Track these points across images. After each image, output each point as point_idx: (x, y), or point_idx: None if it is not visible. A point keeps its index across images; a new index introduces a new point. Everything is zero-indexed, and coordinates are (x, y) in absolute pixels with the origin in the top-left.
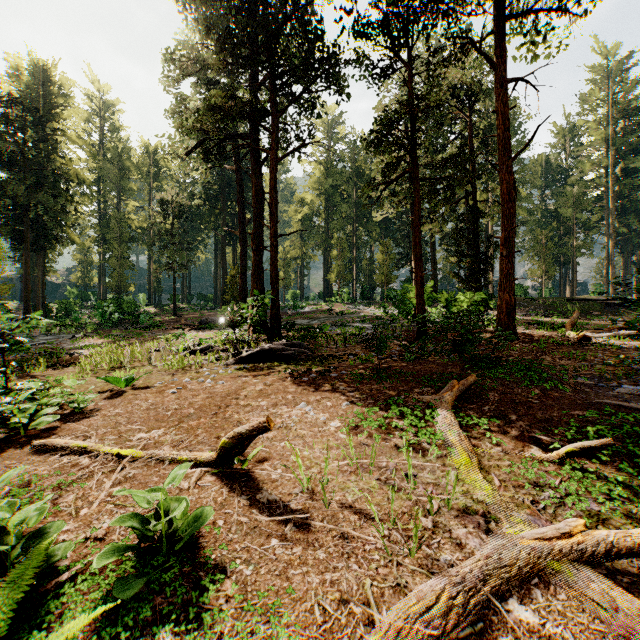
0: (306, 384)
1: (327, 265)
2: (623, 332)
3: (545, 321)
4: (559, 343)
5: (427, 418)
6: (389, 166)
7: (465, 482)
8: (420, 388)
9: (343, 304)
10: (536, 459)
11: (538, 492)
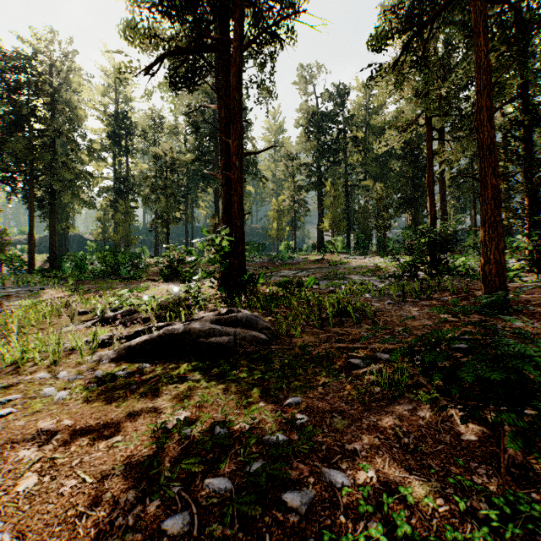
0: None
1: (320, 215)
2: None
3: None
4: None
5: None
6: (418, 6)
7: None
8: None
9: (336, 253)
10: None
11: None
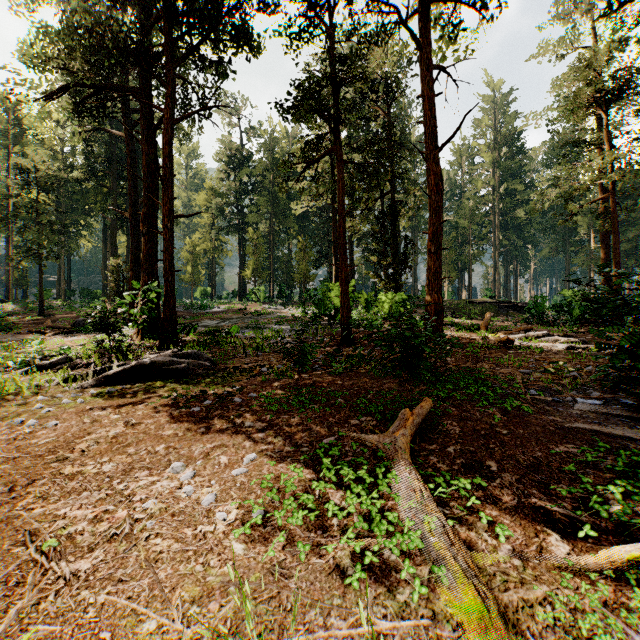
0: (194, 419)
1: (242, 261)
2: (533, 333)
3: (456, 322)
4: (488, 347)
5: (382, 488)
6: (310, 144)
7: None
8: (357, 418)
9: (259, 303)
10: (570, 566)
11: None
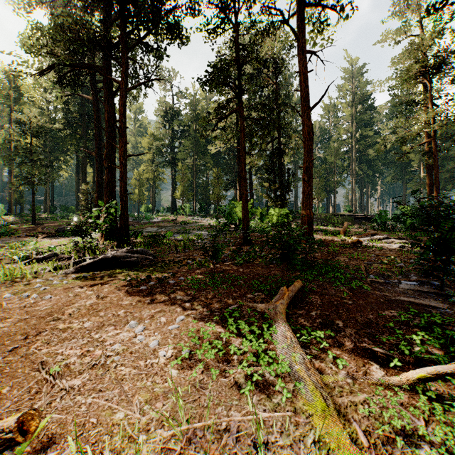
0: (143, 294)
1: (174, 186)
2: (376, 237)
3: (324, 229)
4: (344, 246)
5: (266, 336)
6: (221, 105)
7: (328, 447)
8: (252, 293)
9: (186, 216)
10: (383, 383)
11: (413, 450)
